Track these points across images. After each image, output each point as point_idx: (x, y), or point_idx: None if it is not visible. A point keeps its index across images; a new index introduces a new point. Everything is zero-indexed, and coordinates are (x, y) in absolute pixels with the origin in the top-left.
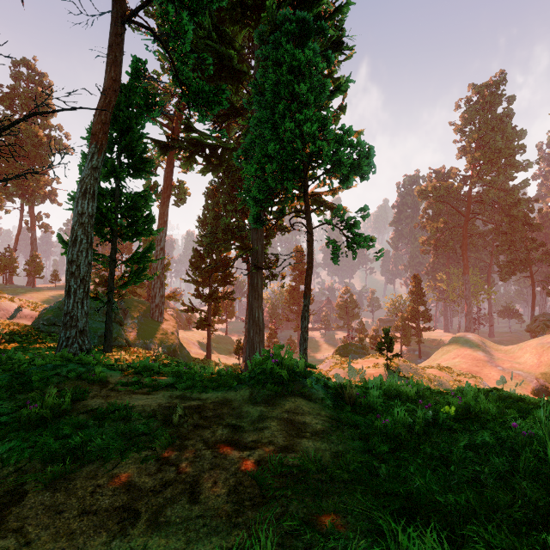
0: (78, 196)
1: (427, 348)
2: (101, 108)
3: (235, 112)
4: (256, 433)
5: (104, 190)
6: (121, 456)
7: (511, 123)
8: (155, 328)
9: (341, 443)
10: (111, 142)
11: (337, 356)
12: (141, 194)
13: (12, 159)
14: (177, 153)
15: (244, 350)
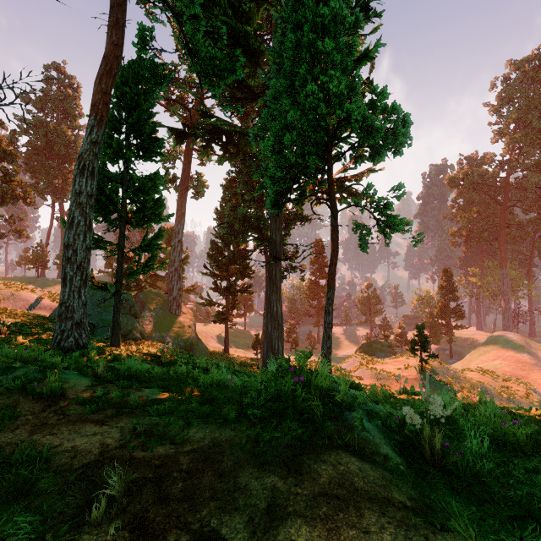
0: (76, 173)
1: (459, 347)
2: (101, 76)
3: (252, 95)
4: None
5: (111, 172)
6: None
7: None
8: (173, 321)
9: None
10: (119, 122)
11: (361, 354)
12: (150, 177)
13: (44, 158)
14: (193, 141)
15: (262, 345)
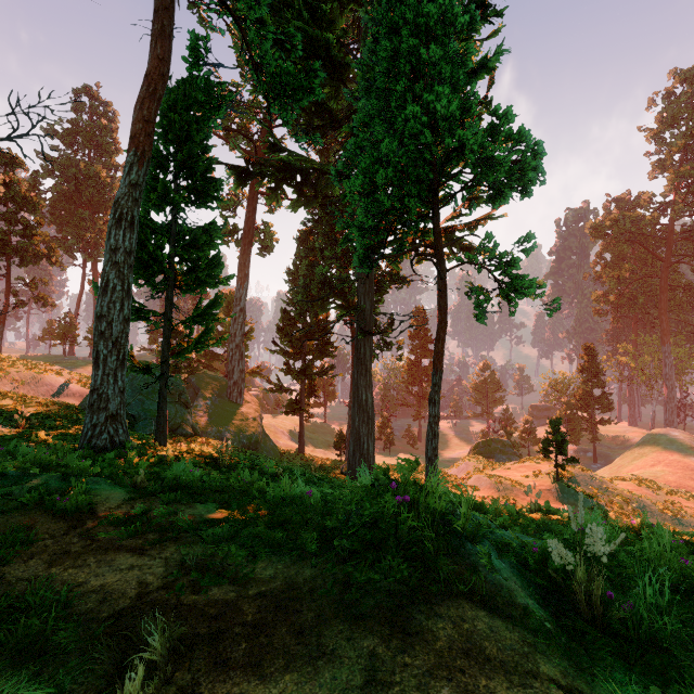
0: (111, 224)
1: (605, 448)
2: (143, 100)
3: (334, 121)
4: None
5: (155, 223)
6: None
7: None
8: (233, 412)
9: None
10: (165, 158)
11: (475, 456)
12: (205, 229)
13: (73, 207)
14: (259, 182)
15: (347, 443)
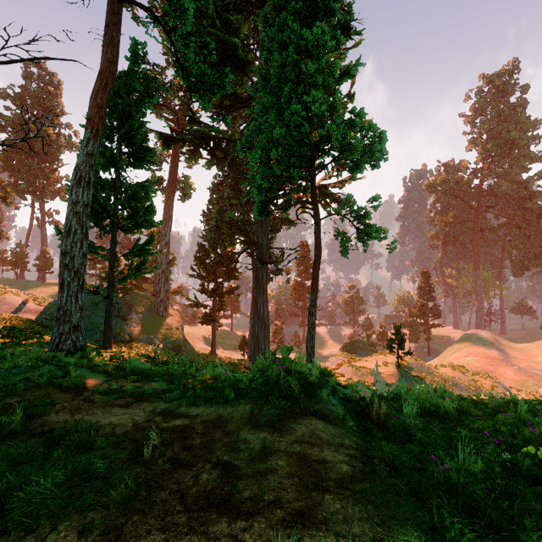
0: (73, 184)
1: (436, 345)
2: (97, 91)
3: (239, 103)
4: (256, 481)
5: (103, 180)
6: (54, 522)
7: (525, 112)
8: (160, 323)
9: (384, 504)
10: (111, 131)
11: (344, 353)
12: (142, 185)
13: (23, 157)
14: (181, 146)
15: (249, 345)
